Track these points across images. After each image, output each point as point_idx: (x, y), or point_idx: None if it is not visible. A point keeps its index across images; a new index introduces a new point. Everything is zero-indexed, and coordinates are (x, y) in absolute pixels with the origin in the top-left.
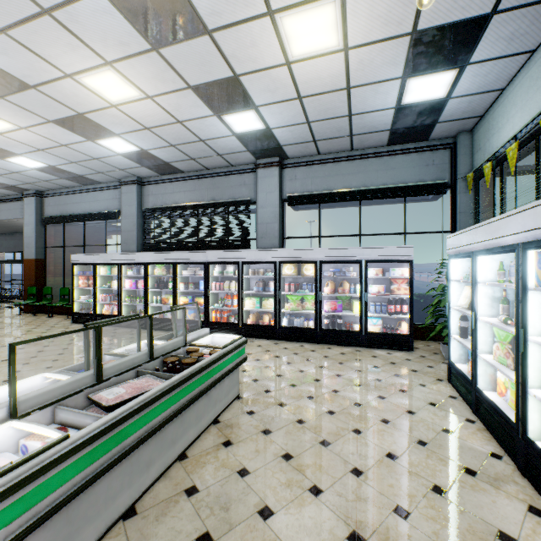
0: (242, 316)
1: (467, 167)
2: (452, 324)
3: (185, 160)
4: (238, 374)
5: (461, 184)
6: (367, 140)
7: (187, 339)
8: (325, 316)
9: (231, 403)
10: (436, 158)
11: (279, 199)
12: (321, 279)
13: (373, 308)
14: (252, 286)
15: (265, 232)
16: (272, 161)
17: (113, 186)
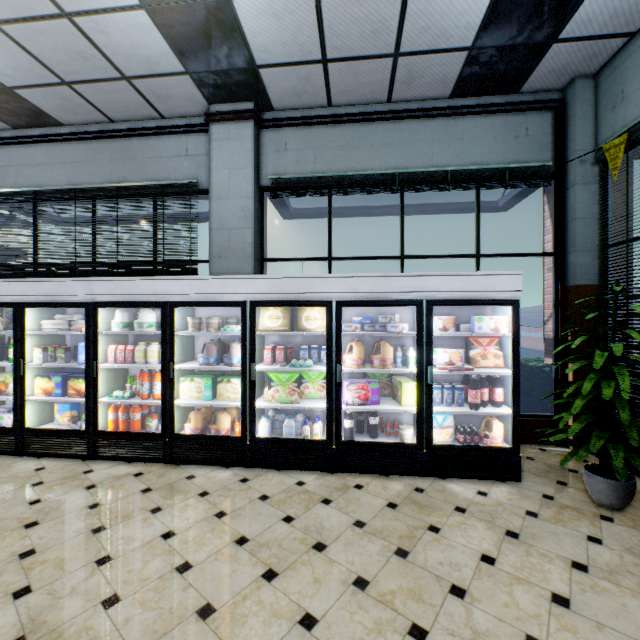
0: (171, 419)
1: (587, 140)
2: None
3: (49, 84)
4: None
5: (577, 169)
6: (421, 76)
7: None
8: (347, 413)
9: None
10: (532, 125)
11: (254, 182)
12: (340, 338)
13: (439, 394)
14: (199, 351)
15: (225, 245)
16: (240, 109)
17: None
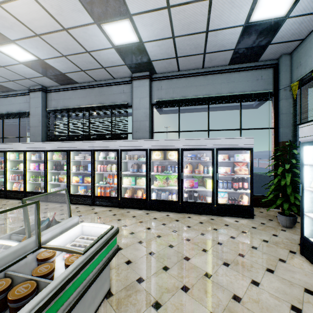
0: (120, 191)
1: (287, 80)
2: (304, 203)
3: (77, 71)
4: (109, 267)
5: (283, 93)
6: (215, 59)
7: (42, 238)
8: (185, 191)
9: (98, 308)
10: (264, 74)
11: (149, 103)
12: (182, 163)
13: (221, 184)
14: (129, 167)
15: (138, 127)
16: (144, 75)
17: (24, 93)
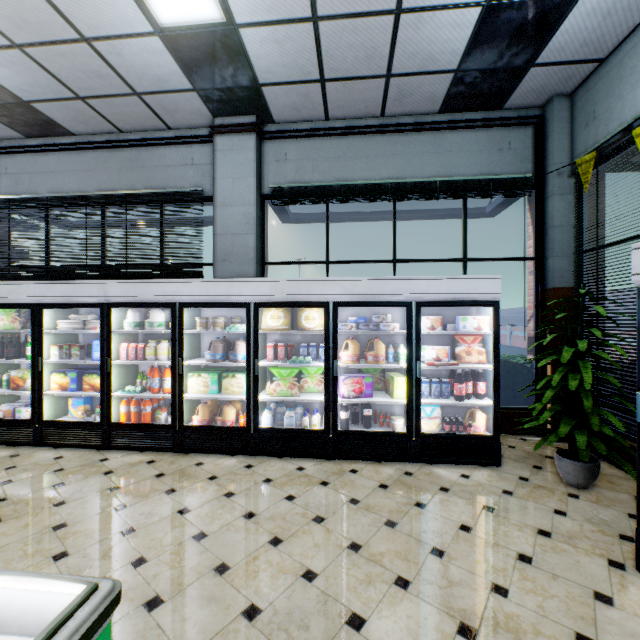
0: (180, 411)
1: (564, 154)
2: None
3: (64, 98)
4: None
5: (555, 181)
6: (411, 94)
7: None
8: (343, 405)
9: None
10: (514, 139)
11: (256, 191)
12: (336, 336)
13: (427, 387)
14: (204, 349)
15: (229, 250)
16: (243, 122)
17: None
